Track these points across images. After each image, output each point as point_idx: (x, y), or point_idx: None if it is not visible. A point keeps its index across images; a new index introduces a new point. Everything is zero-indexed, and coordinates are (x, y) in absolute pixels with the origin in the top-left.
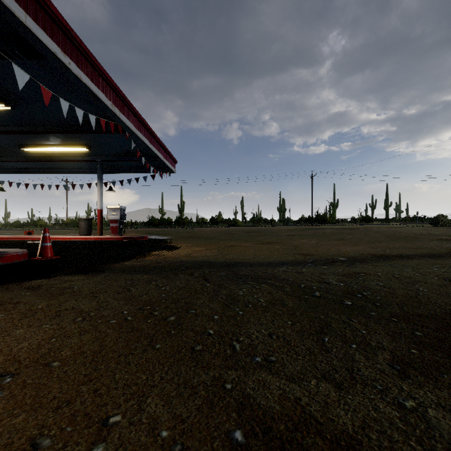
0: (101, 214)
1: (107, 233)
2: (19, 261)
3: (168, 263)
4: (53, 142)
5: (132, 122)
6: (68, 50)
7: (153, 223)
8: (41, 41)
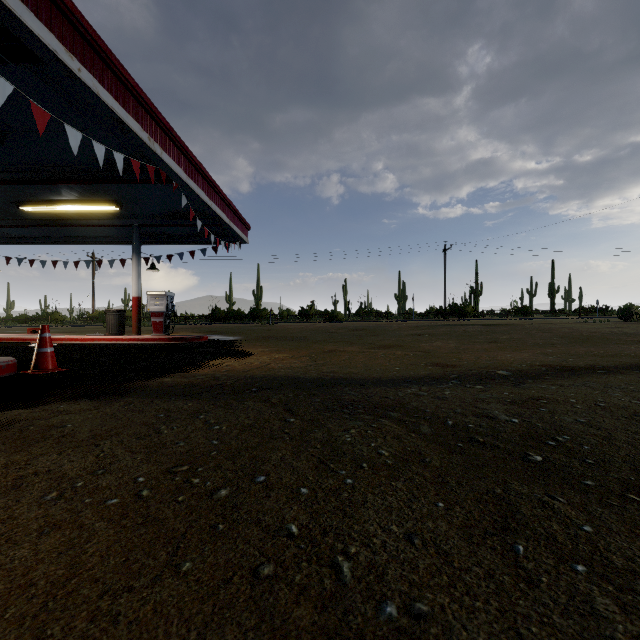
0: (138, 304)
1: (149, 332)
2: (1, 377)
3: (230, 381)
4: (67, 198)
5: (181, 167)
6: (76, 49)
7: (218, 317)
8: (30, 30)
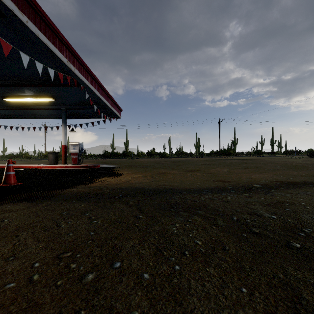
0: (64, 149)
1: (71, 163)
2: None
3: (108, 190)
4: (27, 94)
5: (85, 77)
6: (25, 10)
7: (106, 155)
8: None
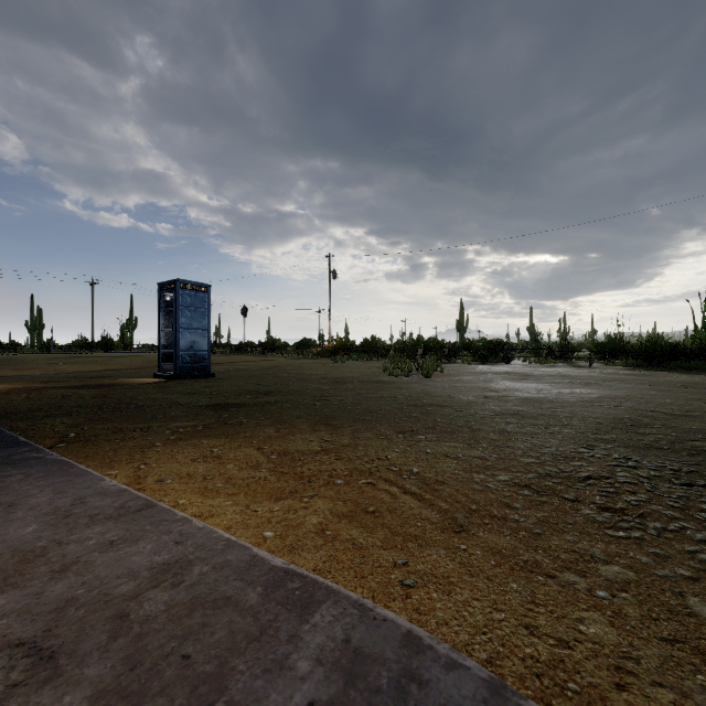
0: None
1: None
2: None
3: None
4: None
5: None
6: None
7: None
8: None
